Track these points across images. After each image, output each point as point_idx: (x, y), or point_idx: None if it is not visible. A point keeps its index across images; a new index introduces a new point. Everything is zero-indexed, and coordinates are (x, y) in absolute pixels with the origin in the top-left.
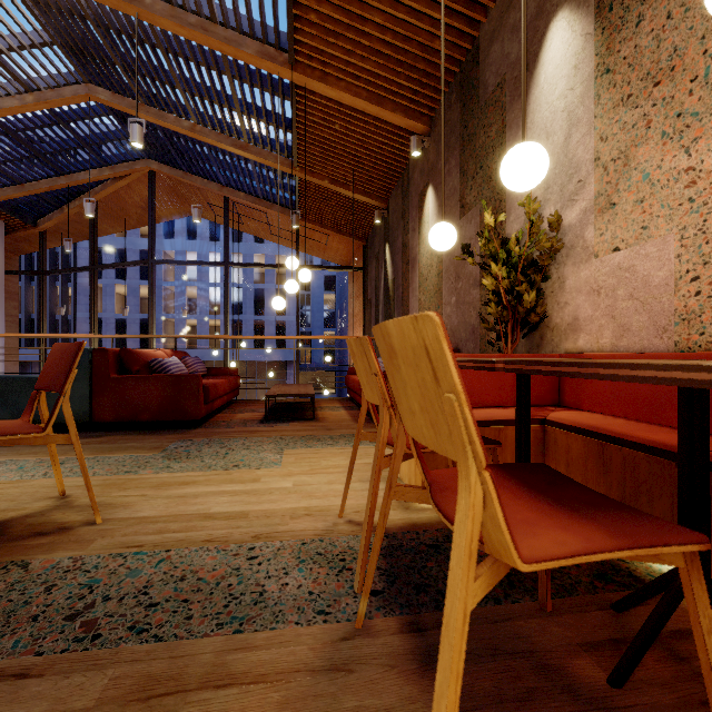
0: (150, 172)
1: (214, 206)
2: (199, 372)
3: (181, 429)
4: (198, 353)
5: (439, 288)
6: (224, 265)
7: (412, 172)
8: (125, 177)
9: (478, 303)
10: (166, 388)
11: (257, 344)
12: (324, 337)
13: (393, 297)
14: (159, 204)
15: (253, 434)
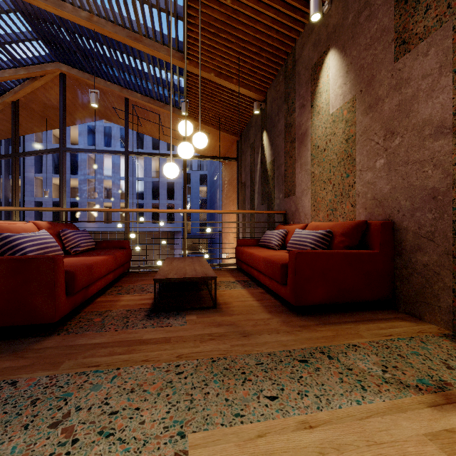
0: (61, 75)
1: (118, 110)
2: (82, 246)
3: (26, 340)
4: (112, 226)
5: (350, 154)
6: (124, 153)
7: (299, 52)
8: (39, 78)
9: (450, 156)
10: (1, 279)
11: (154, 220)
12: (213, 211)
13: (272, 176)
14: (74, 107)
15: (131, 354)
